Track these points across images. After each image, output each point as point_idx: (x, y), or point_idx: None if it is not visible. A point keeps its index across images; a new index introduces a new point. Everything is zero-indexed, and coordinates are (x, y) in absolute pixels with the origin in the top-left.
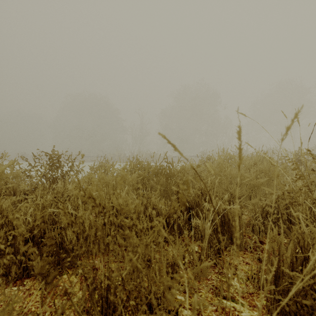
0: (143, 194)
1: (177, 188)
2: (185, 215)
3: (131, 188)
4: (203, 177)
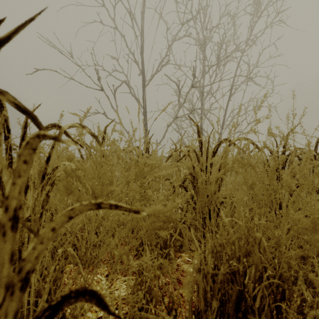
0: None
1: None
2: None
3: None
4: None
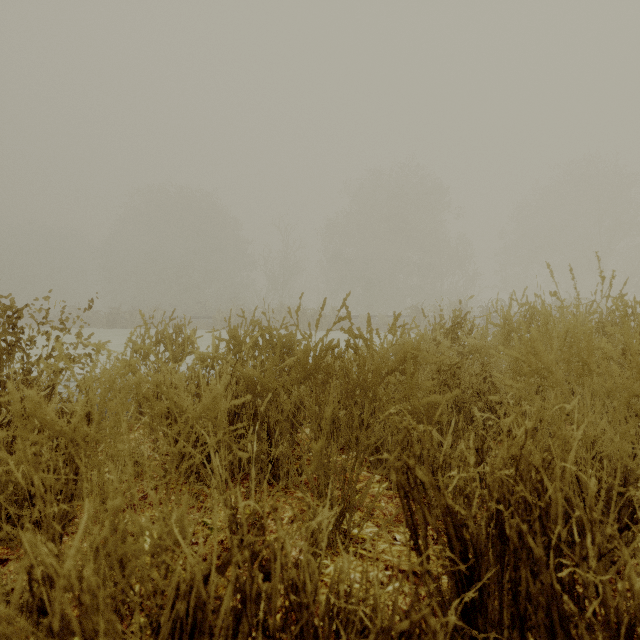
0: (270, 436)
1: (403, 456)
2: (453, 608)
3: (232, 414)
4: (465, 378)
